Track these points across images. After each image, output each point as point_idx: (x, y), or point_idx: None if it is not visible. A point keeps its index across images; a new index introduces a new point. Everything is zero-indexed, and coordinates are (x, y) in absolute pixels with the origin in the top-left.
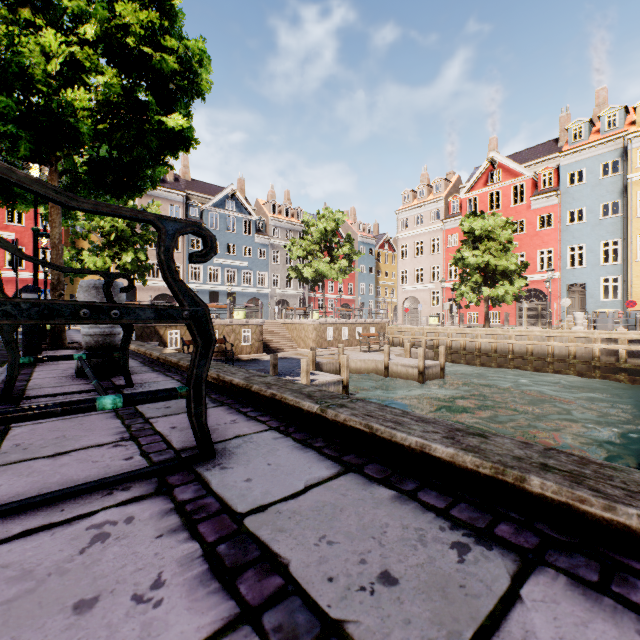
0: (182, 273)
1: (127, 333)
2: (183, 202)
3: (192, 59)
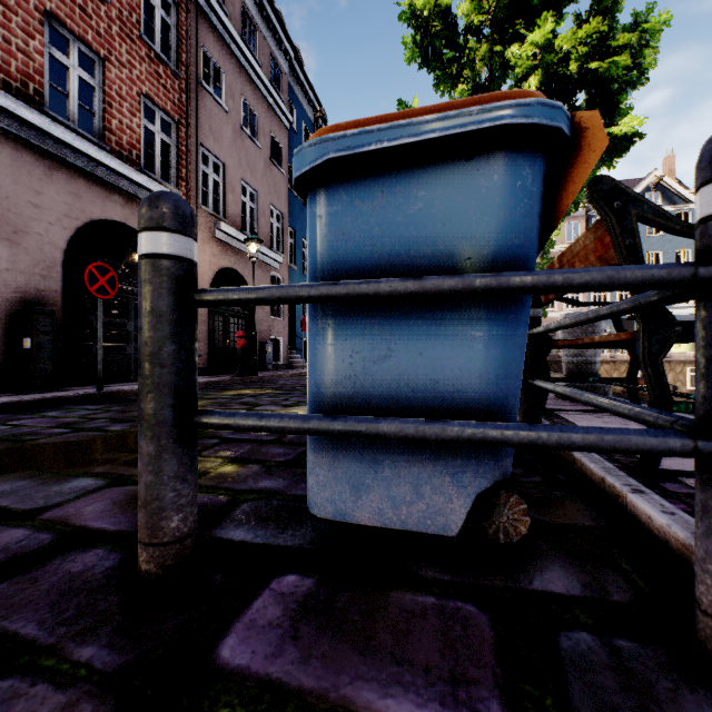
0: (581, 300)
1: (635, 360)
2: (582, 215)
3: (649, 41)
